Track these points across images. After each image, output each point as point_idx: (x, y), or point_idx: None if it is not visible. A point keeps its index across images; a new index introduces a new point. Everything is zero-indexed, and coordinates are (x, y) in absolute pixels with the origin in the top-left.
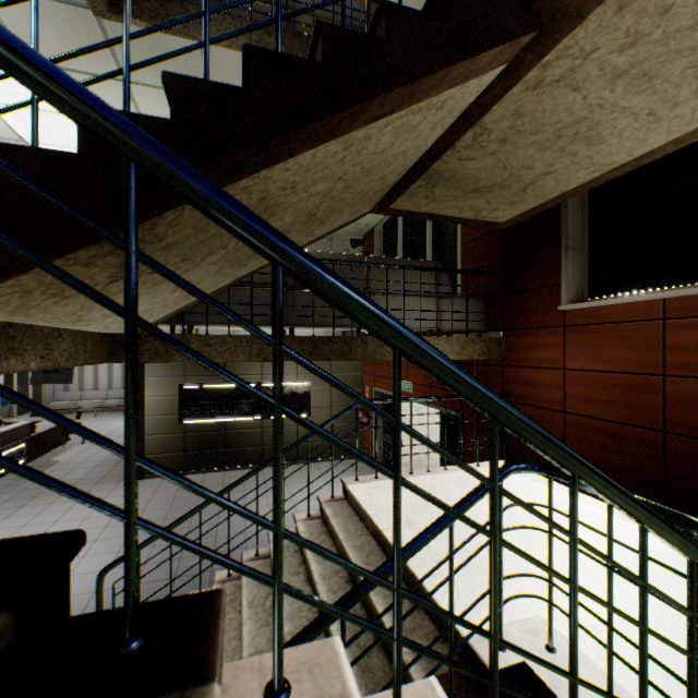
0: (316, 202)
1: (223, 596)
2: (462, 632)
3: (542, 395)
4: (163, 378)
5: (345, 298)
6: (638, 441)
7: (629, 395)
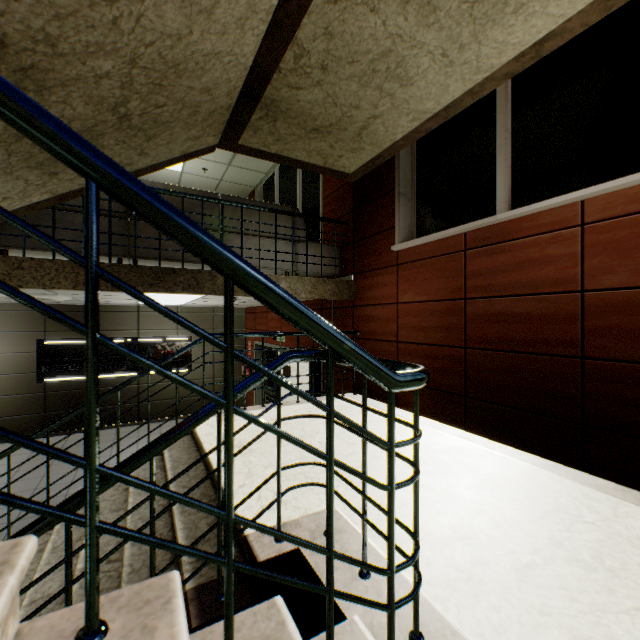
0: (116, 93)
1: None
2: (247, 531)
3: (382, 329)
4: (17, 333)
5: None
6: (448, 358)
7: (442, 319)
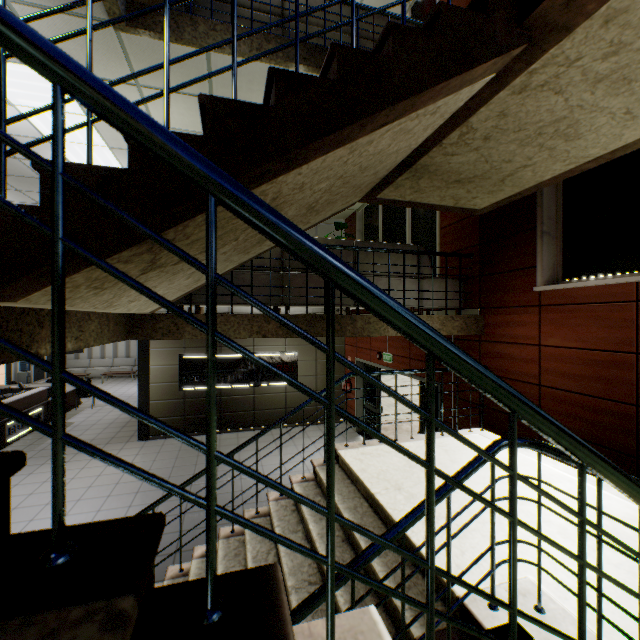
0: (317, 197)
1: (278, 570)
2: (457, 591)
3: (518, 369)
4: (165, 349)
5: (388, 310)
6: (612, 413)
7: (603, 371)
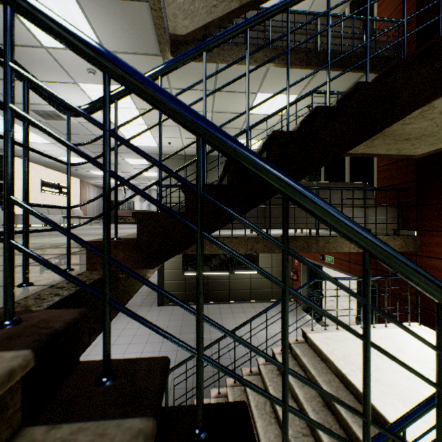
0: None
1: None
2: None
3: None
4: None
5: None
6: None
7: None
